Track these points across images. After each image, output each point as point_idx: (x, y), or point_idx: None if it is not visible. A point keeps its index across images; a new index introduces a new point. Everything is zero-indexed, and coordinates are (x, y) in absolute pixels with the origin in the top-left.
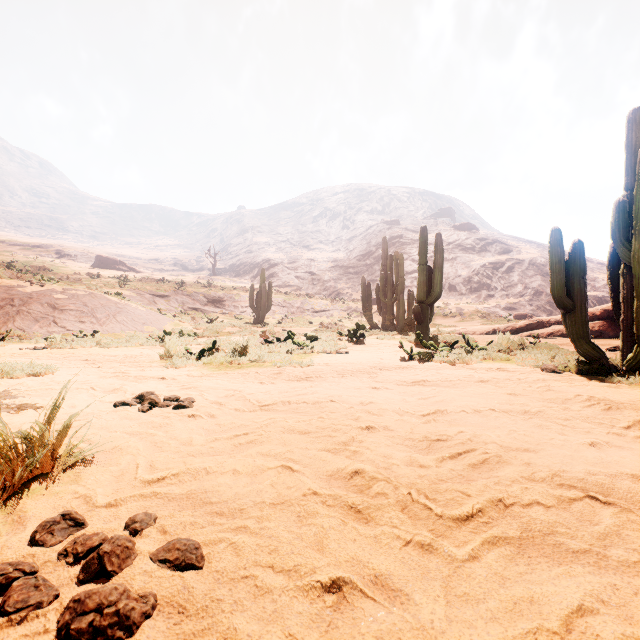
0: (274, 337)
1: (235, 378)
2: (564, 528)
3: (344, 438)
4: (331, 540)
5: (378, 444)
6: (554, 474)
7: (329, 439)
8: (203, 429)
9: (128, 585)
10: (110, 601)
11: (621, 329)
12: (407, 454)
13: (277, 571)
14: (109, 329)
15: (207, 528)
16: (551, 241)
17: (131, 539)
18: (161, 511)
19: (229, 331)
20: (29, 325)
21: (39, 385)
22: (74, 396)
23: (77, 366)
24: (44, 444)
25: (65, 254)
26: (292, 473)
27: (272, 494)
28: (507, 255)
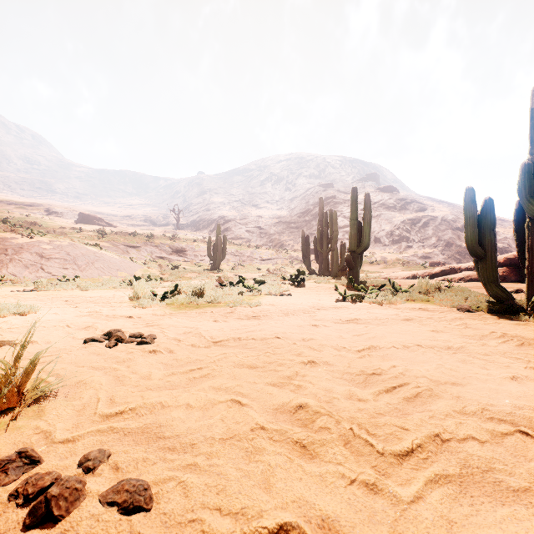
0: (228, 281)
1: (193, 317)
2: (501, 464)
3: (288, 372)
4: (278, 479)
5: (319, 378)
6: (483, 408)
7: (275, 373)
8: (162, 364)
9: (74, 531)
10: None
11: (526, 274)
12: (346, 388)
13: (224, 514)
14: (88, 274)
15: (158, 465)
16: (465, 198)
17: (82, 479)
18: (116, 446)
19: (190, 276)
20: (20, 271)
21: (22, 323)
22: (50, 333)
23: (57, 306)
24: (10, 381)
25: (53, 212)
26: (241, 407)
27: (222, 429)
28: (423, 213)
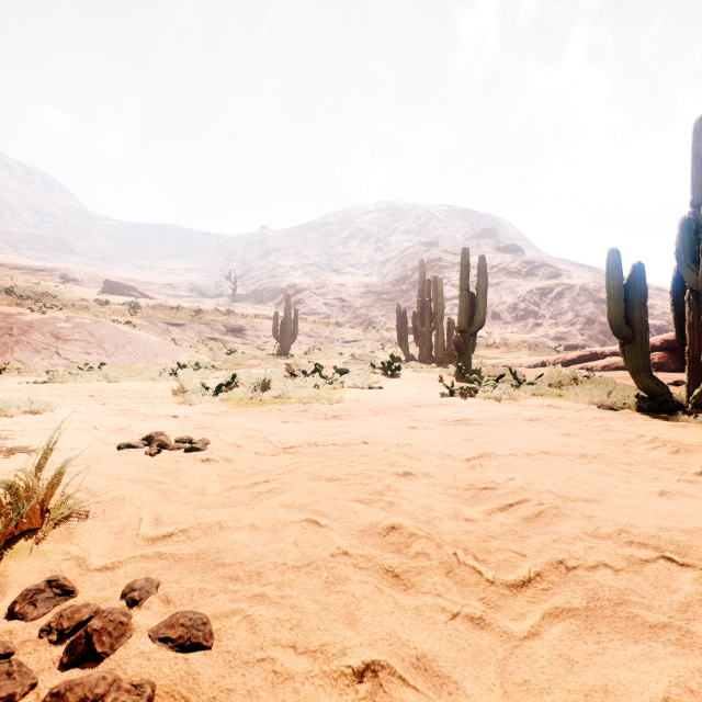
0: (300, 370)
1: (256, 416)
2: (638, 596)
3: (378, 486)
4: (364, 612)
5: (417, 493)
6: (621, 530)
7: (361, 487)
8: (218, 475)
9: (121, 671)
10: (96, 694)
11: (687, 361)
12: (451, 505)
13: (300, 652)
14: (118, 361)
15: (218, 597)
16: (608, 263)
17: (127, 612)
18: (165, 575)
19: (250, 363)
20: (29, 357)
21: (36, 424)
22: (74, 437)
23: (80, 403)
24: (32, 495)
25: (71, 279)
26: (319, 529)
27: (295, 554)
28: (556, 280)
